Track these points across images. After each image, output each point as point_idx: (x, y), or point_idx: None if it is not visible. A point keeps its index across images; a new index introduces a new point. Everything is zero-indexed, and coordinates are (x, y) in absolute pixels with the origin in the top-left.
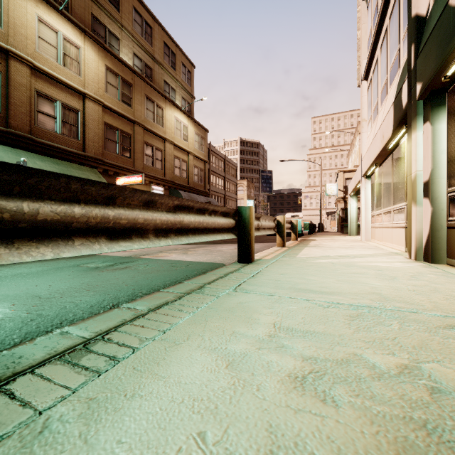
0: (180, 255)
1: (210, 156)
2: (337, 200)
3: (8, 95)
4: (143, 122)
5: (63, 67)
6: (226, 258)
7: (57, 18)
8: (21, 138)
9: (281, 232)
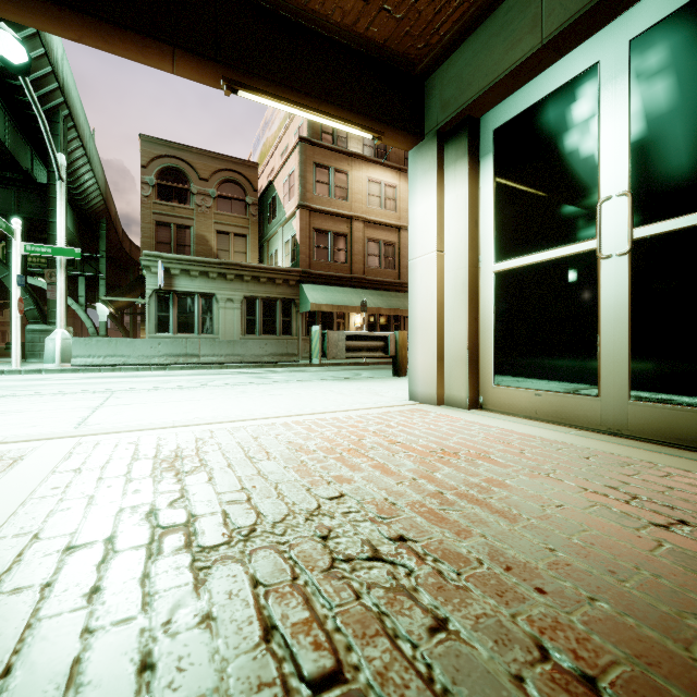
0: None
1: None
2: None
3: (352, 249)
4: None
5: (384, 210)
6: None
7: (380, 171)
8: (359, 280)
9: None
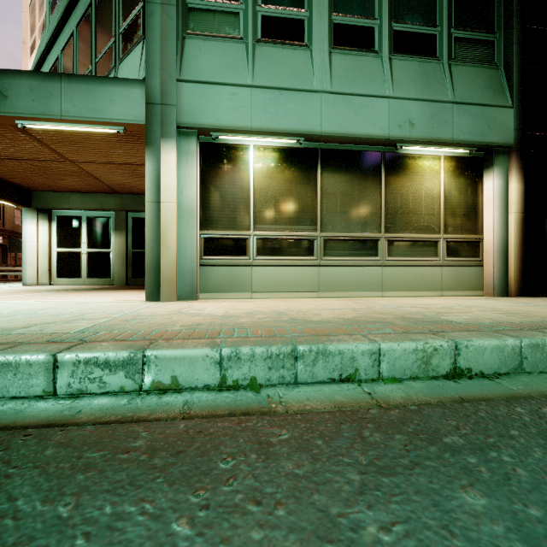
0: None
1: None
2: None
3: None
4: None
5: None
6: None
7: None
8: None
9: None
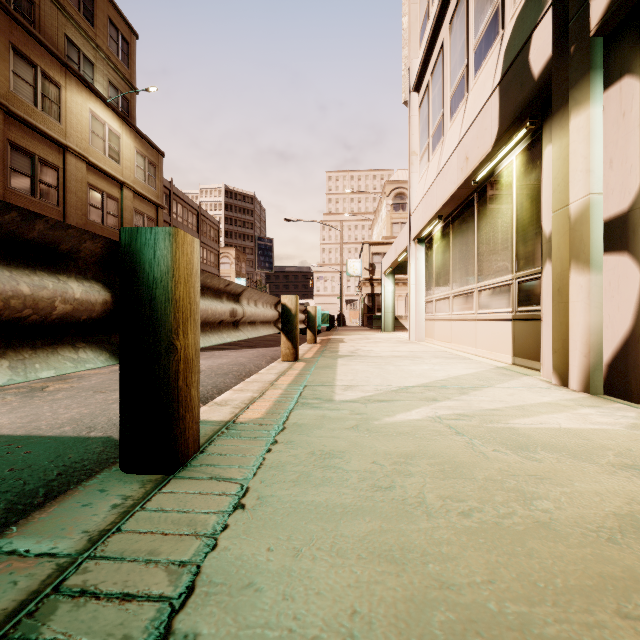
0: (2, 402)
1: (173, 203)
2: (362, 282)
3: None
4: (6, 100)
5: None
6: None
7: None
8: None
9: (290, 329)
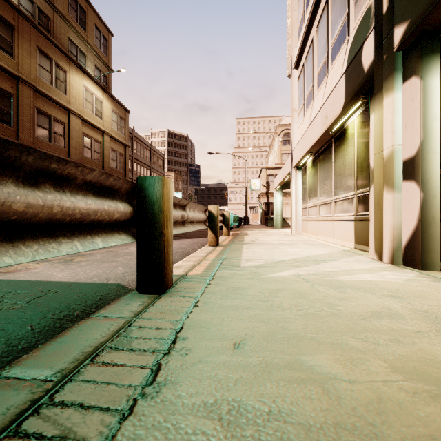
0: (54, 266)
1: (134, 143)
2: (260, 194)
3: None
4: (34, 82)
5: None
6: (131, 269)
7: None
8: None
9: (214, 226)
